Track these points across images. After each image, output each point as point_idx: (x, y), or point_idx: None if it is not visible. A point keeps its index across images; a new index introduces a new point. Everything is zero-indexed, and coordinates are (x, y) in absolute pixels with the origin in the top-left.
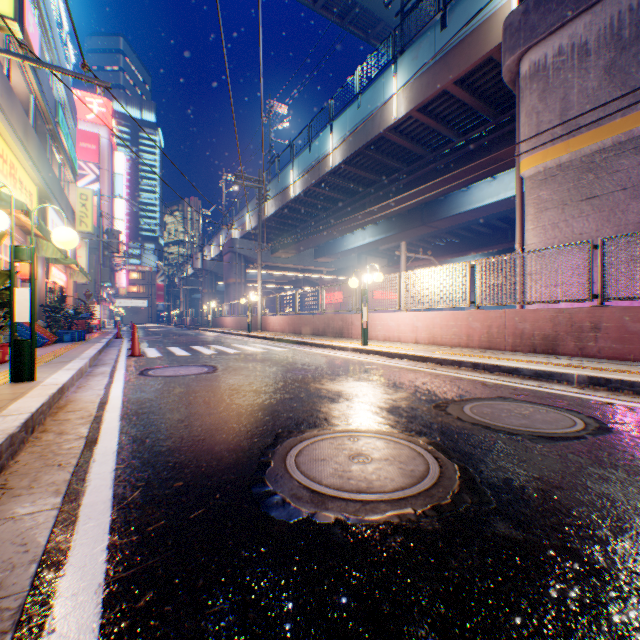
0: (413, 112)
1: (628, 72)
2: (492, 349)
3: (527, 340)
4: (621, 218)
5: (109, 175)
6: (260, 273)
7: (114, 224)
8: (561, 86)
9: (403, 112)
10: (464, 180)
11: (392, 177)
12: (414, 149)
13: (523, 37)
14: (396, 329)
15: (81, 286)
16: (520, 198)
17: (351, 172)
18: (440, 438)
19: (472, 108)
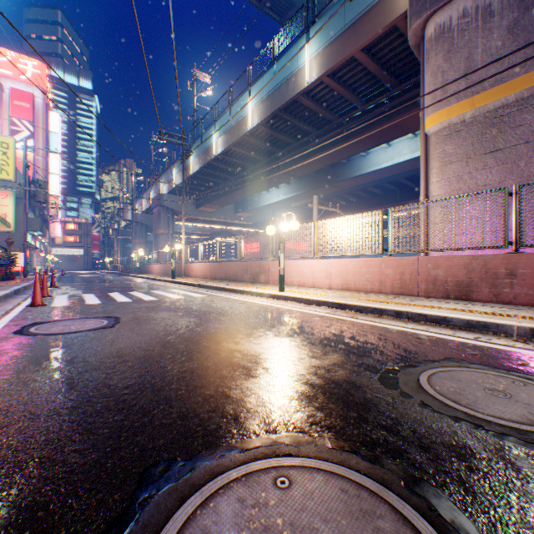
0: (324, 77)
1: (531, 31)
2: (405, 295)
3: (440, 286)
4: (524, 170)
5: (44, 132)
6: (184, 223)
7: (49, 178)
8: (466, 46)
9: (315, 77)
10: (366, 144)
11: (304, 140)
12: (324, 114)
13: (429, 1)
14: (311, 275)
15: (10, 234)
16: (425, 153)
17: (267, 134)
18: (429, 467)
19: (376, 76)
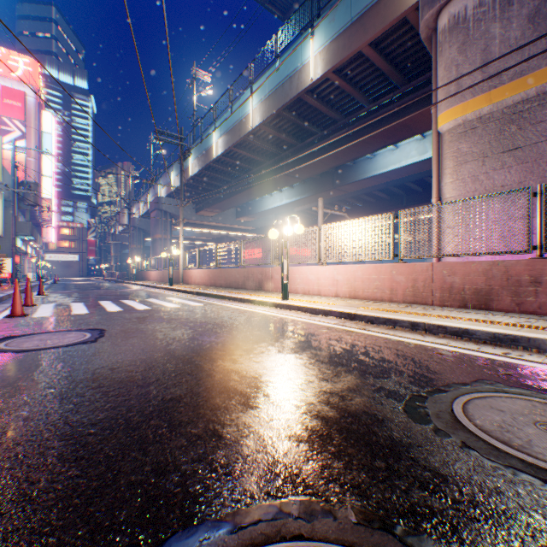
0: (330, 73)
1: None
2: (418, 304)
3: (457, 294)
4: (546, 169)
5: (36, 133)
6: (182, 228)
7: (42, 181)
8: (482, 37)
9: (320, 73)
10: (373, 145)
11: (308, 141)
12: (329, 113)
13: None
14: (316, 282)
15: None
16: (437, 153)
17: (270, 134)
18: None
19: (384, 73)
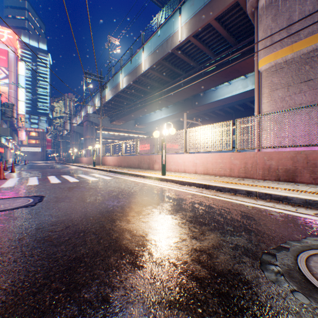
0: (191, 37)
1: None
2: (248, 178)
3: (273, 172)
4: None
5: (15, 75)
6: (101, 131)
7: (18, 103)
8: (287, 11)
9: (185, 37)
10: (216, 82)
11: (177, 79)
12: (190, 62)
13: None
14: (183, 164)
15: None
16: (258, 84)
17: (154, 75)
18: None
19: (224, 37)
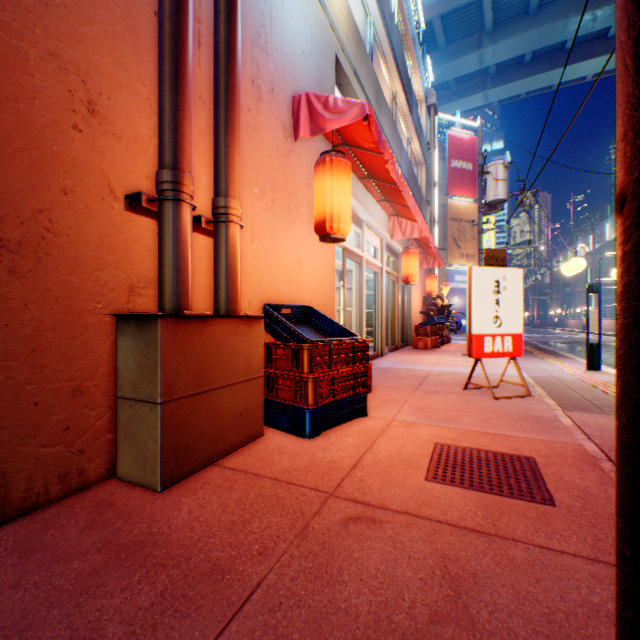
0: None
1: None
2: None
3: None
4: None
5: None
6: None
7: None
8: None
9: None
10: None
11: None
12: None
13: None
14: None
15: None
16: None
17: None
18: None
19: None
